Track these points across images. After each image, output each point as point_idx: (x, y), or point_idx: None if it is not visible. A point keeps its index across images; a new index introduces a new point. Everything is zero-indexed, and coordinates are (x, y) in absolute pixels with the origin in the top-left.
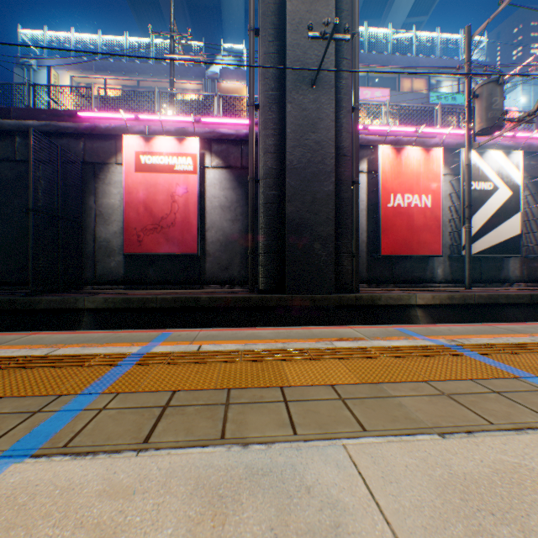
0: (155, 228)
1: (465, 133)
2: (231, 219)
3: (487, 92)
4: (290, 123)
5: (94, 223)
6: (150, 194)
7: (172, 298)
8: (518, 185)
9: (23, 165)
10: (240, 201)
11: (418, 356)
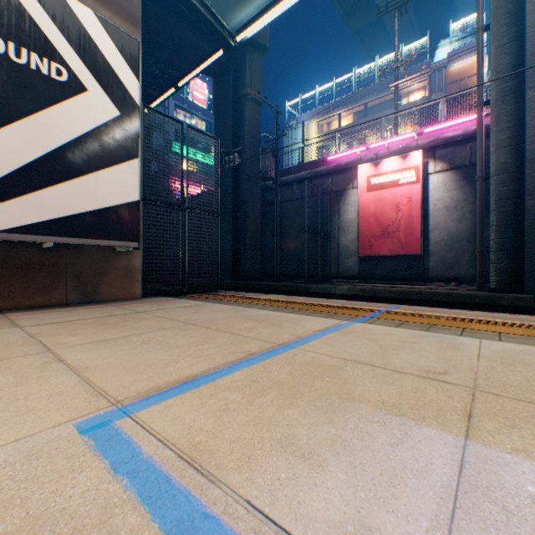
0: (381, 234)
1: None
2: (456, 219)
3: None
4: (529, 111)
5: (337, 234)
6: (377, 208)
7: (396, 291)
8: None
9: (297, 201)
10: (467, 199)
11: None
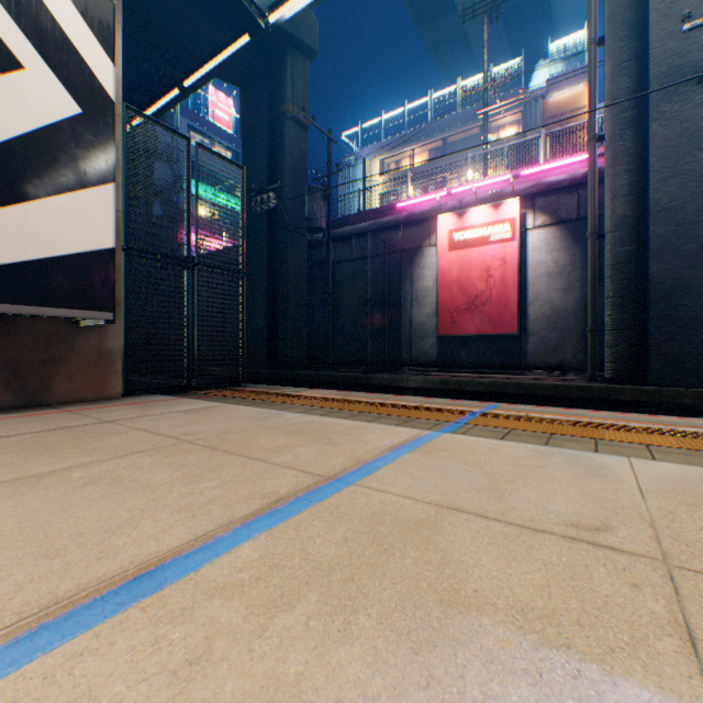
0: (467, 307)
1: None
2: (561, 288)
3: None
4: (654, 149)
5: (409, 307)
6: (462, 272)
7: (488, 382)
8: None
9: (356, 262)
10: (575, 263)
11: None
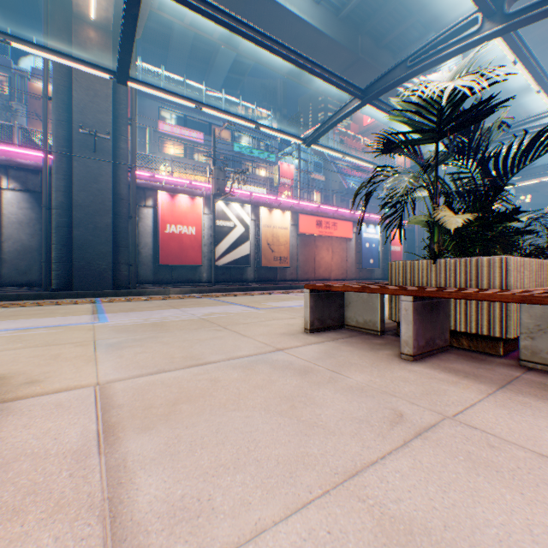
0: None
1: (212, 192)
2: (31, 233)
3: (217, 174)
4: (77, 175)
5: None
6: None
7: None
8: (249, 225)
9: None
10: (41, 219)
11: (76, 302)
